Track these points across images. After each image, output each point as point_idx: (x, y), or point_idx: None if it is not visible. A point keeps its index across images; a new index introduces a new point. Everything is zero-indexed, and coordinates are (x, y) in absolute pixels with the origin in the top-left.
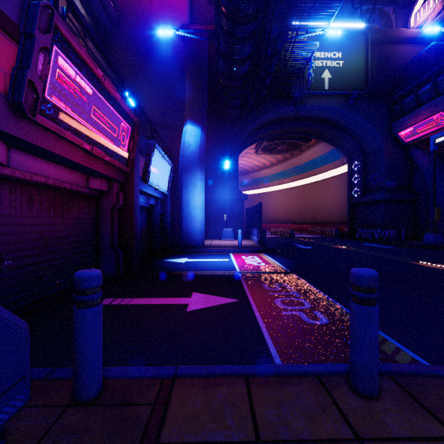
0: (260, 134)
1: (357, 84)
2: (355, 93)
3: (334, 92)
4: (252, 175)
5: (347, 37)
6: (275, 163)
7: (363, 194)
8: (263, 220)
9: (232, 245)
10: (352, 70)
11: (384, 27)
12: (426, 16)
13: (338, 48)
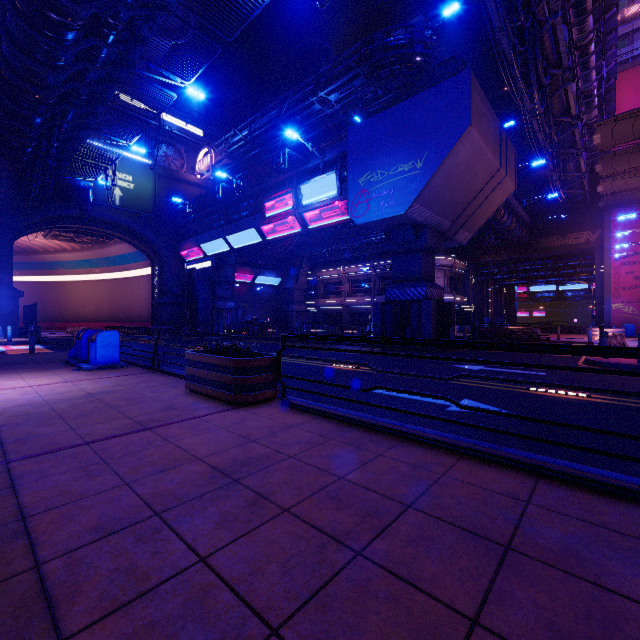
0: (45, 226)
1: (147, 207)
2: (144, 214)
3: (125, 209)
4: (43, 257)
5: (138, 165)
6: (78, 248)
7: (161, 296)
8: (63, 317)
9: (1, 341)
10: (142, 194)
11: (179, 160)
12: (203, 168)
13: (130, 172)
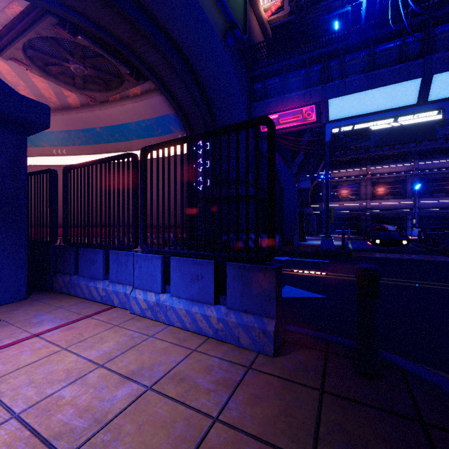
0: None
1: (239, 19)
2: (240, 29)
3: (225, 0)
4: None
5: None
6: None
7: (215, 187)
8: None
9: None
10: None
11: None
12: (265, 8)
13: None
